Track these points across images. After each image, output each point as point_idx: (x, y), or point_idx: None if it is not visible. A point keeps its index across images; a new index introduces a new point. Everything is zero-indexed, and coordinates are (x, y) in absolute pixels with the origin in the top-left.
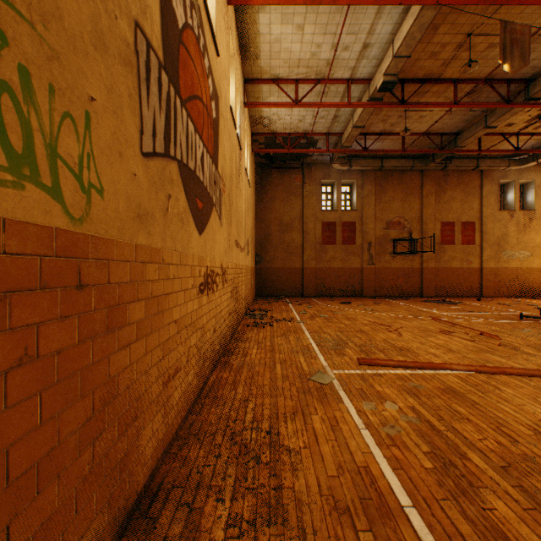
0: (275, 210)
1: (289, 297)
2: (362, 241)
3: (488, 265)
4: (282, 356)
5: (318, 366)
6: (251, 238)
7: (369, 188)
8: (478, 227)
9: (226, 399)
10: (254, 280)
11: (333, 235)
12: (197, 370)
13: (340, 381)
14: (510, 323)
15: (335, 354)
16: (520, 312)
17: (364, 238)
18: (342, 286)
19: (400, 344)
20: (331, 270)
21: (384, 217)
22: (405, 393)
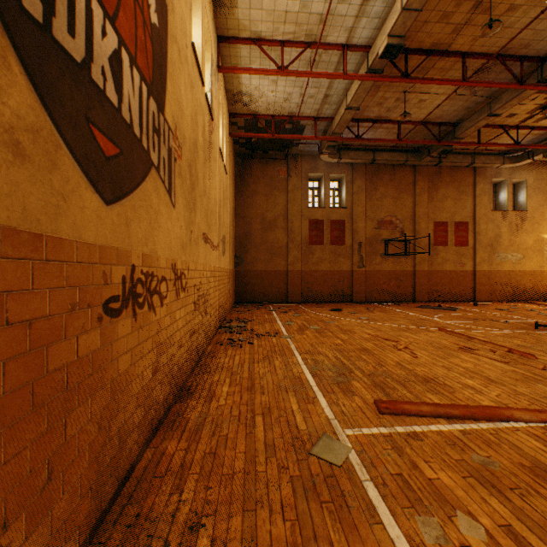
0: (257, 206)
1: (272, 303)
2: (352, 241)
3: (481, 267)
4: (265, 399)
5: (320, 419)
6: (229, 236)
7: (360, 184)
8: (471, 228)
9: (157, 524)
10: (233, 284)
11: (321, 234)
12: (94, 474)
13: (361, 456)
14: (529, 334)
15: (340, 392)
16: (527, 319)
17: (354, 238)
18: (331, 291)
19: (421, 371)
20: (319, 272)
21: (375, 216)
22: (477, 484)
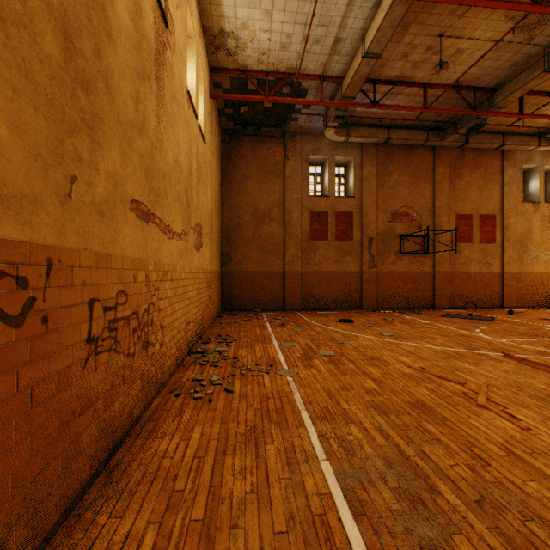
0: (248, 194)
1: (267, 310)
2: (361, 237)
3: (510, 268)
4: None
5: None
6: (210, 227)
7: (370, 169)
8: (498, 222)
9: None
10: (219, 288)
11: (324, 228)
12: None
13: None
14: None
15: None
16: None
17: (364, 233)
18: (336, 296)
19: None
20: (322, 274)
21: (388, 207)
22: None
